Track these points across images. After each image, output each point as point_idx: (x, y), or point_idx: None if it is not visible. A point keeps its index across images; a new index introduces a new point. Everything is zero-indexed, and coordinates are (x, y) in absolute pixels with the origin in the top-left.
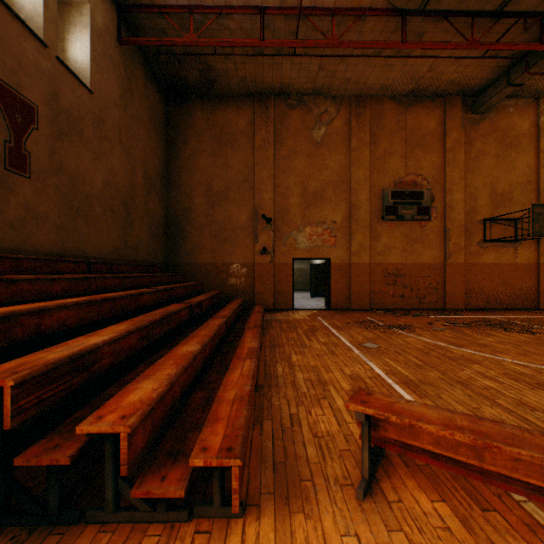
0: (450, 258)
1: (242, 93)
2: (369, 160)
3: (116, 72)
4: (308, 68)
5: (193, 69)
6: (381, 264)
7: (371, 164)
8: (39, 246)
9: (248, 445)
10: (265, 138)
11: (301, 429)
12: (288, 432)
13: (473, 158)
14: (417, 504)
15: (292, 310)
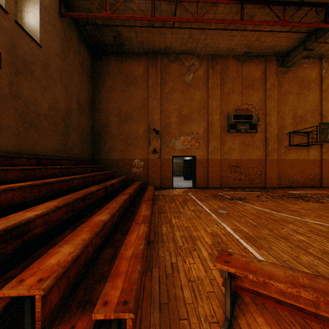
0: (268, 156)
1: (141, 52)
2: (219, 95)
3: (57, 35)
4: (182, 36)
5: (109, 35)
6: (227, 160)
7: (221, 97)
8: (2, 147)
9: (141, 289)
10: (155, 80)
11: (179, 275)
12: (170, 277)
13: (283, 95)
14: None
15: (172, 188)
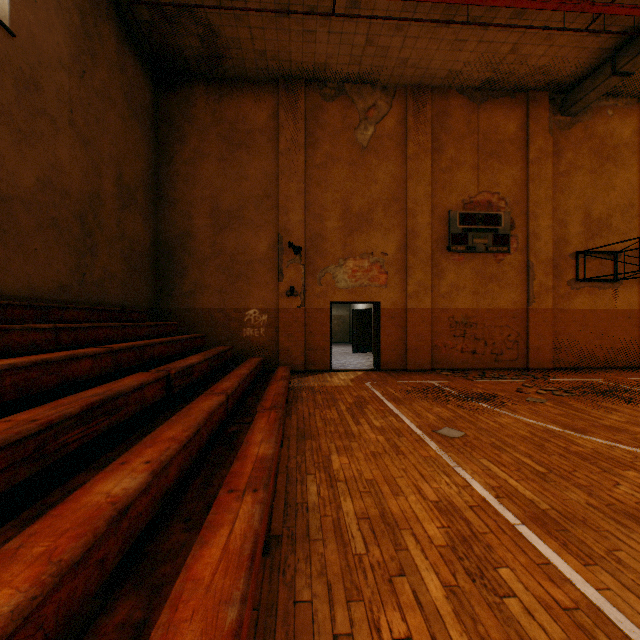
0: (534, 303)
1: (262, 77)
2: (431, 172)
3: (63, 16)
4: (352, 40)
5: (190, 34)
6: (446, 310)
7: (434, 177)
8: None
9: None
10: (293, 138)
11: None
12: None
13: (563, 173)
14: None
15: (330, 372)
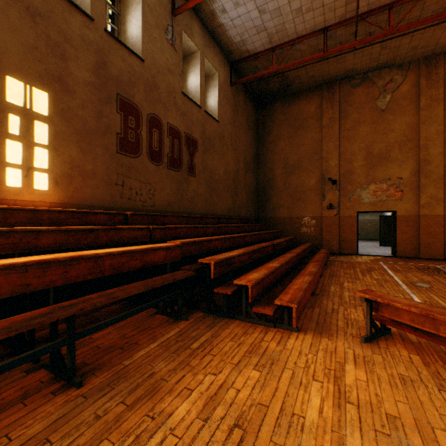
0: None
1: (311, 87)
2: (442, 114)
3: (229, 104)
4: (370, 52)
5: (274, 82)
6: None
7: (445, 118)
8: (198, 210)
9: (304, 314)
10: (331, 116)
11: (337, 315)
12: (328, 314)
13: None
14: (398, 352)
15: (356, 255)
